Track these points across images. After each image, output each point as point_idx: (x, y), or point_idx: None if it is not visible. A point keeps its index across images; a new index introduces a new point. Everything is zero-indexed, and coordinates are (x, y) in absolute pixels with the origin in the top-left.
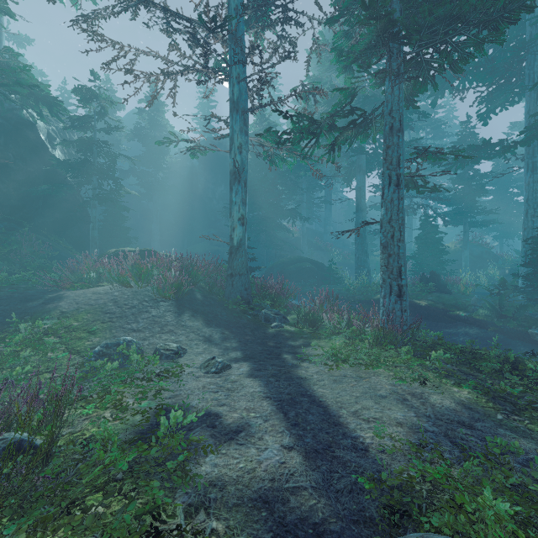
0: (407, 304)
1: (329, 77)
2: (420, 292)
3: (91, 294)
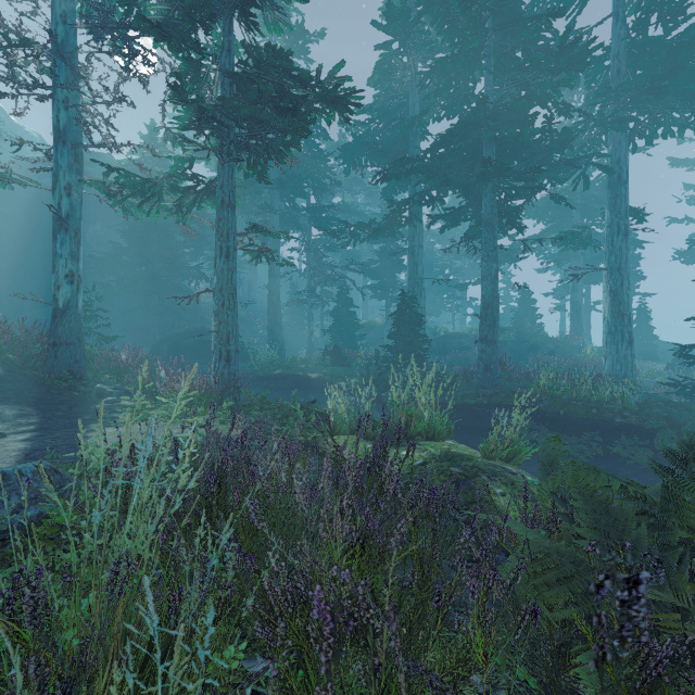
0: (236, 368)
1: None
2: (317, 366)
3: None
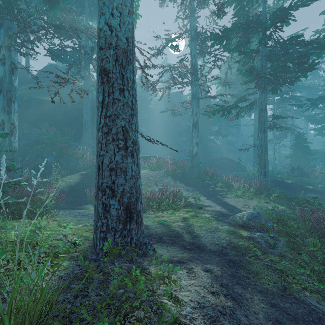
0: (268, 179)
1: (238, 59)
2: (289, 176)
3: (141, 173)
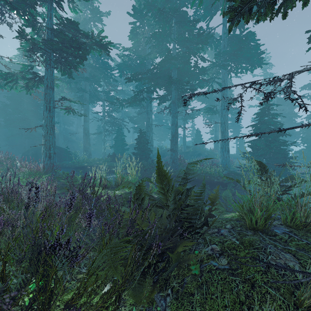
0: (54, 161)
1: None
2: (104, 162)
3: None
